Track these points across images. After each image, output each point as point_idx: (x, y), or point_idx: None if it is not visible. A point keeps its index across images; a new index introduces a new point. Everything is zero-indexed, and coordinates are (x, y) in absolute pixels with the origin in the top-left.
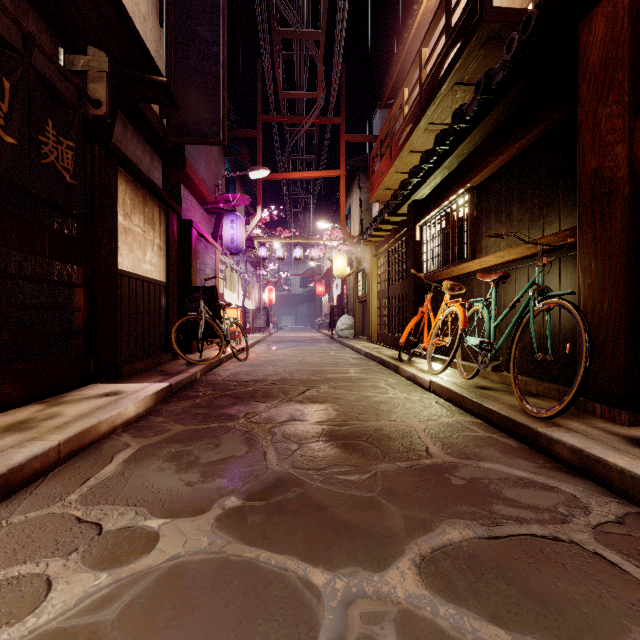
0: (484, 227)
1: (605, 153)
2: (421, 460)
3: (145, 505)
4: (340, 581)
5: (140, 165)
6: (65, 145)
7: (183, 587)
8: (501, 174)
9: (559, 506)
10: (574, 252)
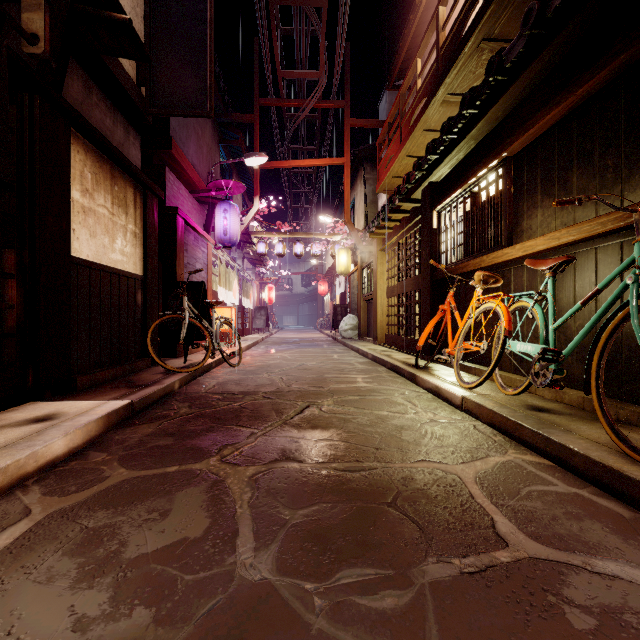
0: (526, 204)
1: None
2: (492, 553)
3: None
4: None
5: (110, 137)
6: None
7: None
8: (552, 135)
9: None
10: None
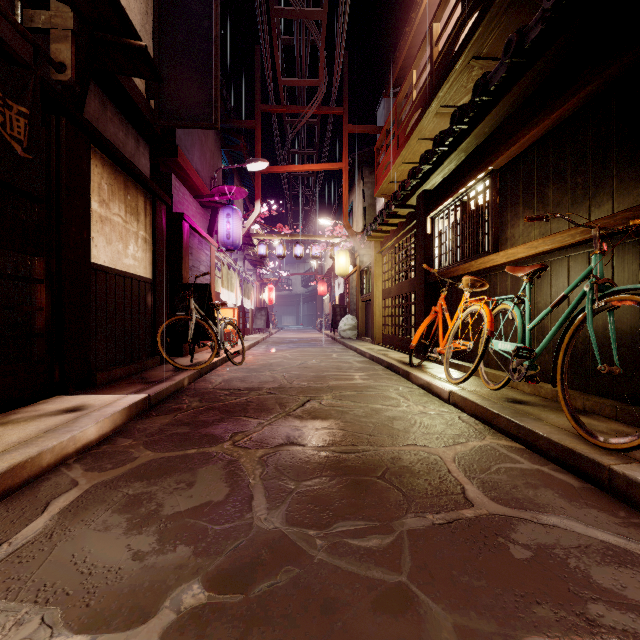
0: (510, 215)
1: None
2: (460, 511)
3: (61, 602)
4: None
5: (122, 149)
6: (15, 110)
7: None
8: (532, 152)
9: None
10: (634, 238)
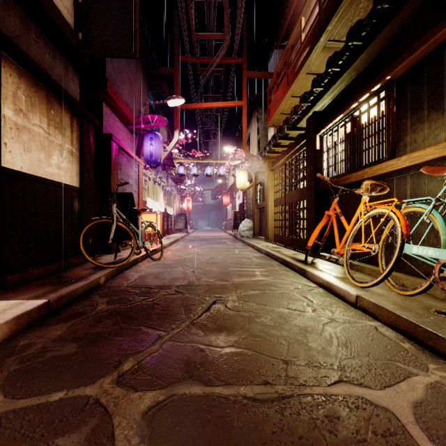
0: (410, 120)
1: None
2: None
3: None
4: None
5: (49, 70)
6: None
7: None
8: (440, 52)
9: None
10: None
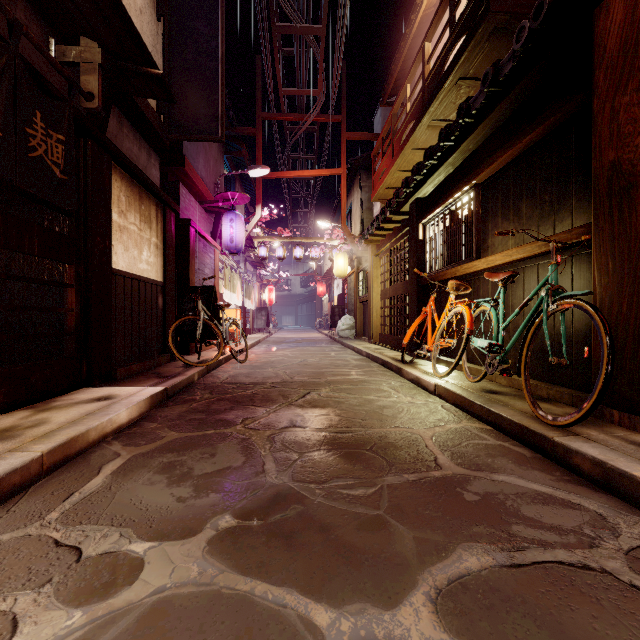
0: (490, 225)
1: (624, 145)
2: (430, 472)
3: (131, 525)
4: (346, 621)
5: (136, 162)
6: (55, 138)
7: (167, 629)
8: (509, 170)
9: (584, 527)
10: (588, 250)
